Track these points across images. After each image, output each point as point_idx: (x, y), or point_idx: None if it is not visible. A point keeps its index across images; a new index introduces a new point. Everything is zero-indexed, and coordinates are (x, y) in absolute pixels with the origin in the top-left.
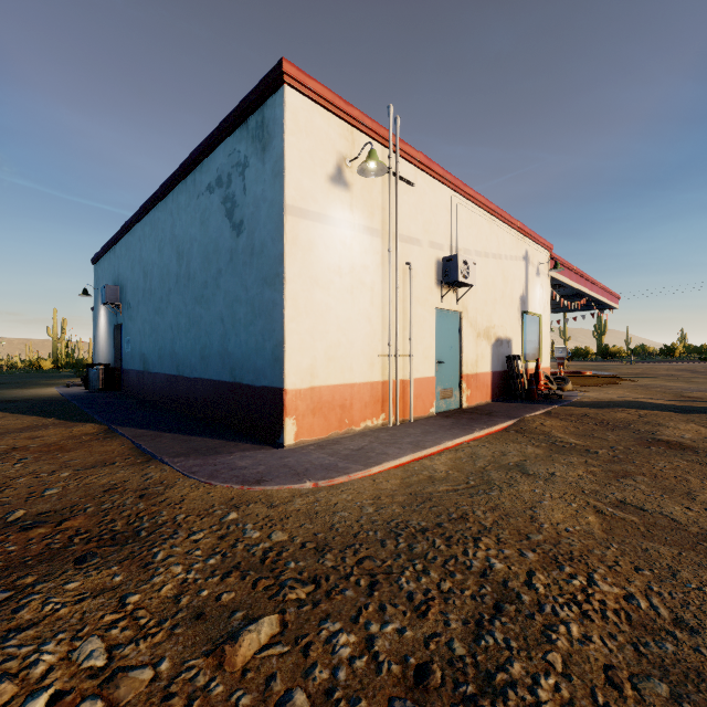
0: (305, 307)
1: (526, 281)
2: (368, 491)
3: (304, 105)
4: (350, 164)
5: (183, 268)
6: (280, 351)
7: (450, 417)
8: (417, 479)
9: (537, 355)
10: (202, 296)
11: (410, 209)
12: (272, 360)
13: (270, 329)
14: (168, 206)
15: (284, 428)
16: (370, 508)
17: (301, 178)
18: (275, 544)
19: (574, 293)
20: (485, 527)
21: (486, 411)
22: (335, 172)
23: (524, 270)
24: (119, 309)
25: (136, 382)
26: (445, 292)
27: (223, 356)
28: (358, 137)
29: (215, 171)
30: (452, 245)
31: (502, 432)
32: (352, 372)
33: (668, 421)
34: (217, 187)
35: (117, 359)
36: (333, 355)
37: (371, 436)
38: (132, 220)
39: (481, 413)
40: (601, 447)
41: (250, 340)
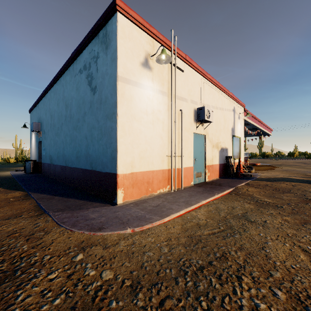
0: (128, 130)
1: (234, 121)
2: (163, 234)
3: (128, 24)
4: (152, 57)
5: (68, 112)
6: (114, 154)
7: (201, 186)
8: (190, 225)
9: (238, 156)
10: (77, 126)
11: (181, 83)
12: (111, 158)
13: (109, 142)
14: (61, 82)
15: (117, 194)
16: (165, 249)
17: (126, 62)
18: (104, 282)
19: (253, 128)
20: (240, 265)
21: (218, 183)
22: (144, 61)
23: (233, 116)
24: (40, 134)
25: (47, 169)
26: (198, 125)
27: (87, 156)
28: (156, 44)
29: (83, 62)
30: (201, 102)
31: (228, 194)
32: (153, 165)
33: (308, 188)
34: (83, 70)
35: (39, 158)
36: (143, 156)
37: (163, 198)
38: (45, 90)
39: (215, 184)
40: (283, 204)
41: (99, 148)
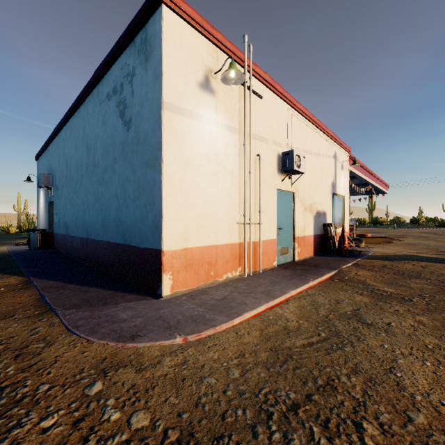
0: (179, 185)
1: (335, 172)
2: (232, 346)
3: (178, 23)
4: (215, 75)
5: (91, 159)
6: (158, 220)
7: (288, 268)
8: (273, 331)
9: (341, 223)
10: (103, 179)
11: (259, 115)
12: (152, 227)
13: (151, 202)
14: (81, 113)
15: (162, 282)
16: (236, 371)
17: (176, 81)
18: (133, 434)
19: (361, 182)
20: (358, 401)
21: (312, 263)
22: (203, 81)
23: (334, 165)
24: (51, 191)
25: (61, 243)
26: (283, 177)
27: (117, 224)
28: (221, 56)
29: (112, 83)
30: (288, 144)
31: (328, 281)
32: (217, 236)
33: None
34: (113, 94)
35: (50, 226)
36: (201, 223)
37: (232, 286)
38: (58, 126)
39: (309, 265)
40: (412, 295)
41: (136, 211)
